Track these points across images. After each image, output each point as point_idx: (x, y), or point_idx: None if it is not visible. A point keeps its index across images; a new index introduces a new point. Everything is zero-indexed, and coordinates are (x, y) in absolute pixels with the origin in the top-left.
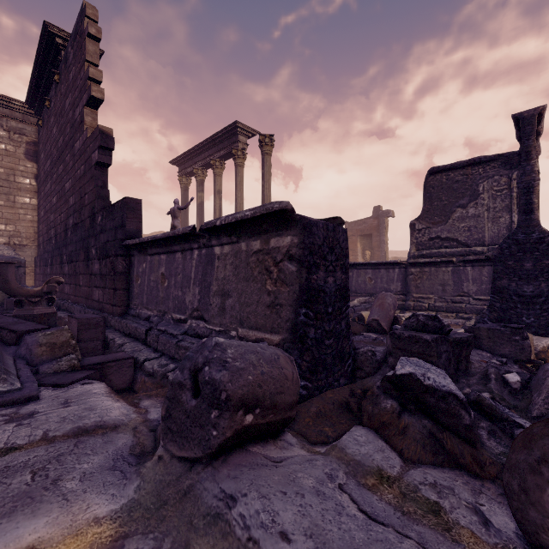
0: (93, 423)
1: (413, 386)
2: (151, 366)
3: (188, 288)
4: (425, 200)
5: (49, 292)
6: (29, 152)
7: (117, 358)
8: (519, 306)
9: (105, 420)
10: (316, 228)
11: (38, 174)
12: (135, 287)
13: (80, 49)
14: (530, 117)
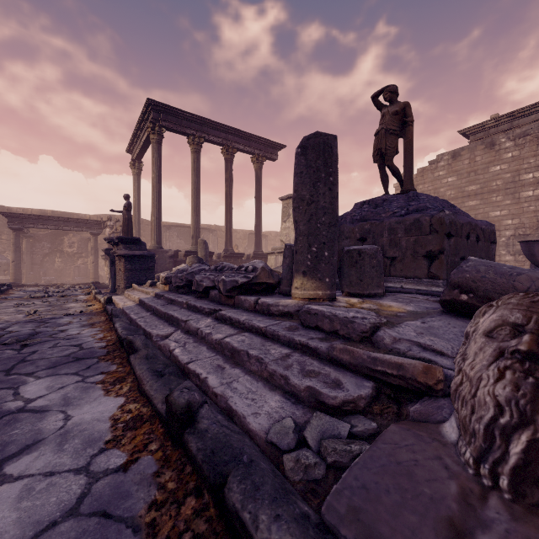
0: None
1: None
2: None
3: None
4: None
5: None
6: None
7: None
8: None
9: None
10: None
11: None
12: None
13: None
14: None
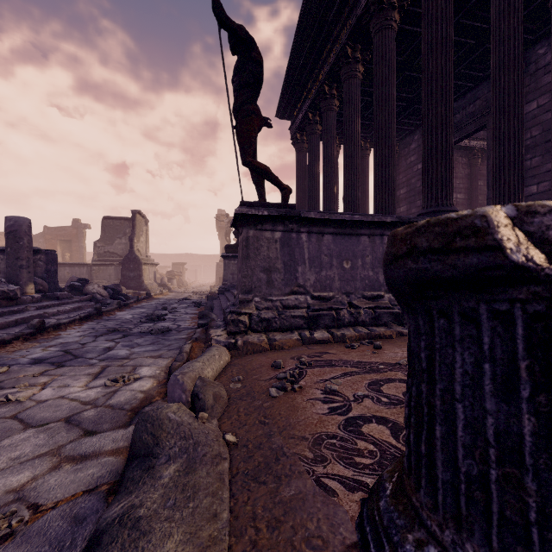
0: None
1: (73, 285)
2: None
3: None
4: (102, 231)
5: None
6: None
7: None
8: (129, 281)
9: None
10: (49, 255)
11: None
12: None
13: None
14: (135, 213)
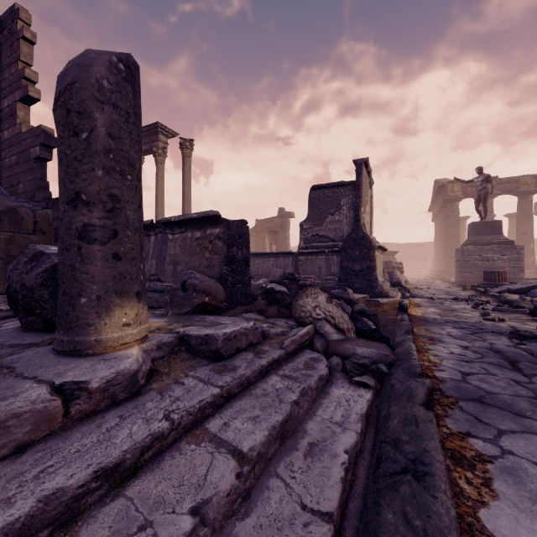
0: None
1: (272, 292)
2: None
3: (146, 261)
4: (310, 208)
5: None
6: None
7: None
8: (353, 277)
9: None
10: (232, 226)
11: None
12: None
13: (9, 45)
14: (360, 163)
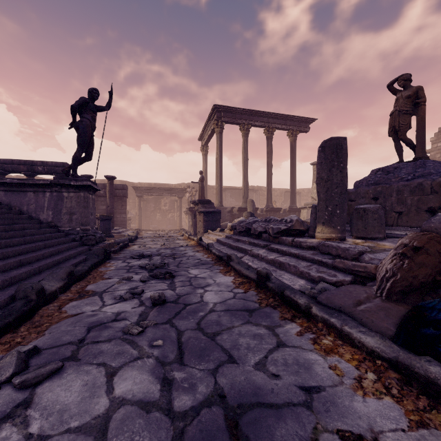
0: None
1: None
2: None
3: None
4: None
5: None
6: None
7: None
8: None
9: None
10: None
11: None
12: None
13: None
14: None
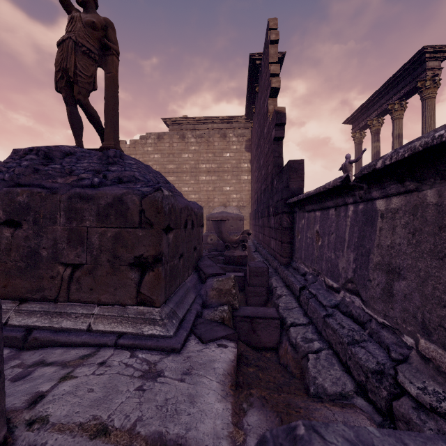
0: (175, 436)
1: None
2: (295, 335)
3: (341, 252)
4: None
5: (243, 241)
6: (247, 146)
7: (264, 316)
8: None
9: (187, 437)
10: None
11: (251, 159)
12: (296, 242)
13: (266, 58)
14: None
